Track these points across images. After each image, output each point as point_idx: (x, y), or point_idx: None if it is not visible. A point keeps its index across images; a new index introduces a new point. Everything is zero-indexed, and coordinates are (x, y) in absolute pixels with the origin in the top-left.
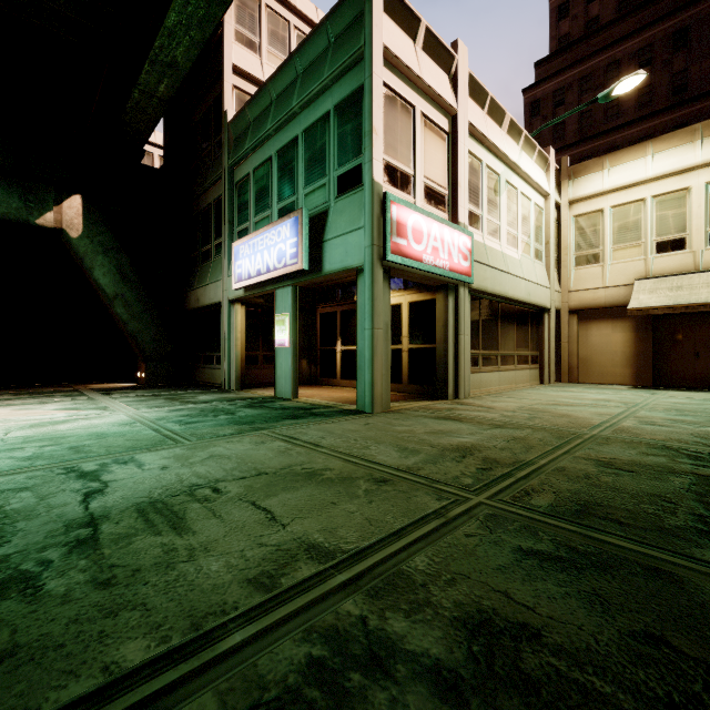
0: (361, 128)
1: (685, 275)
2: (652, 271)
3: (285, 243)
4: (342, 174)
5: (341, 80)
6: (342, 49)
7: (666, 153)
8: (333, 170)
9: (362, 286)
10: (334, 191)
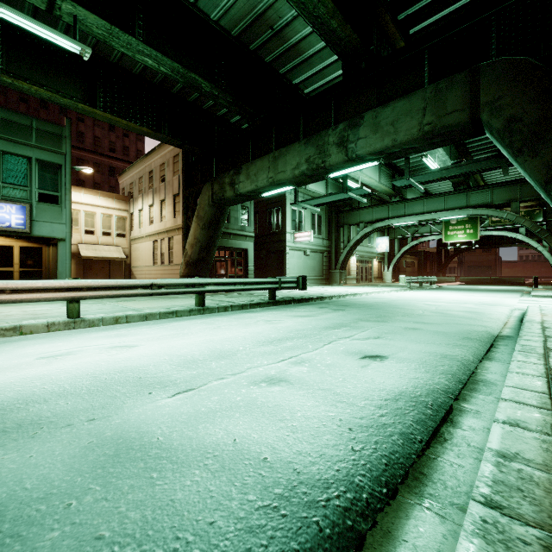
0: (58, 181)
1: (96, 245)
2: (84, 241)
3: (10, 215)
4: (43, 193)
5: (42, 150)
6: (47, 140)
7: (88, 196)
8: (35, 187)
9: (62, 246)
10: (36, 198)
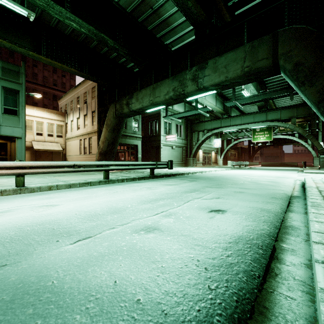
0: (17, 100)
1: (43, 142)
2: (36, 139)
3: None
4: (7, 108)
5: (6, 81)
6: (9, 75)
7: (39, 111)
8: (1, 104)
9: (19, 142)
10: (2, 111)
